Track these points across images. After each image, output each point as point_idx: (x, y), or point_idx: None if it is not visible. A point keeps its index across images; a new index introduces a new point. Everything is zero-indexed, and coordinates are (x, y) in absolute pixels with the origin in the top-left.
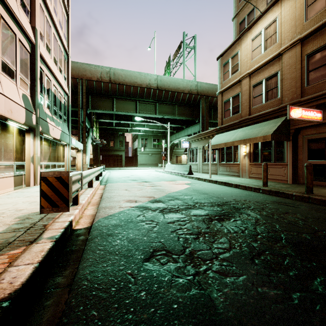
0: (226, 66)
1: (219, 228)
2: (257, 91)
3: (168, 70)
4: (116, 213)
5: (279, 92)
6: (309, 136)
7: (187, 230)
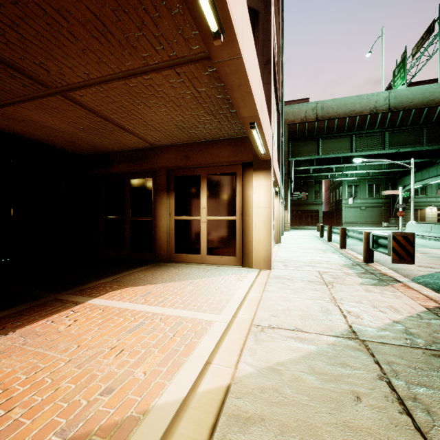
0: None
1: None
2: None
3: (402, 73)
4: (426, 274)
5: None
6: None
7: None
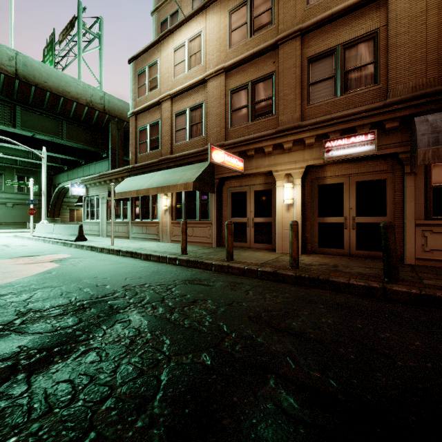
0: (142, 77)
1: (0, 414)
2: (180, 123)
3: (51, 56)
4: None
5: (204, 130)
6: (233, 189)
7: None
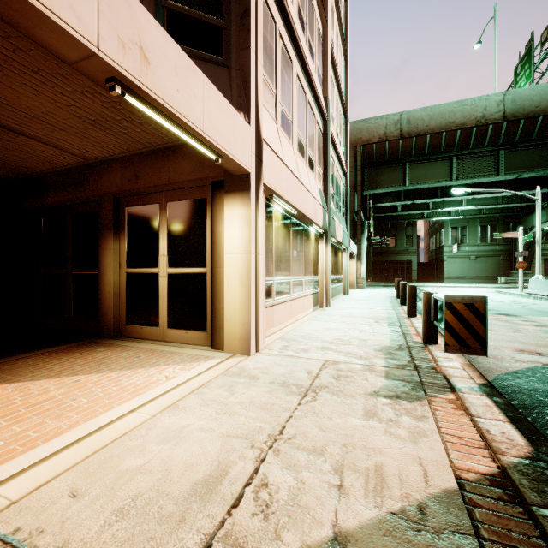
0: None
1: None
2: None
3: (527, 70)
4: (523, 370)
5: None
6: None
7: None
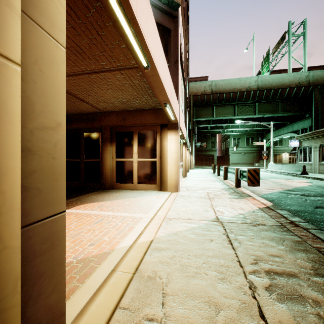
0: None
1: None
2: None
3: (267, 64)
4: (269, 193)
5: None
6: None
7: None
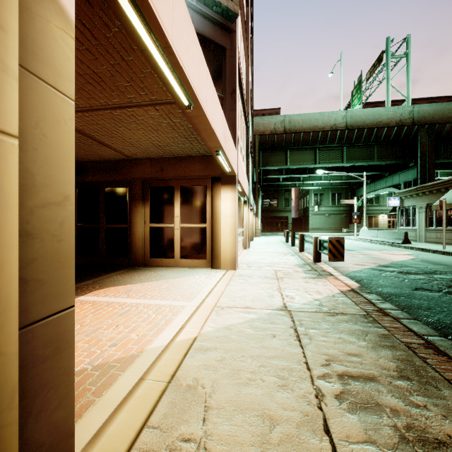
0: None
1: None
2: None
3: (359, 94)
4: (357, 270)
5: None
6: None
7: (437, 284)
